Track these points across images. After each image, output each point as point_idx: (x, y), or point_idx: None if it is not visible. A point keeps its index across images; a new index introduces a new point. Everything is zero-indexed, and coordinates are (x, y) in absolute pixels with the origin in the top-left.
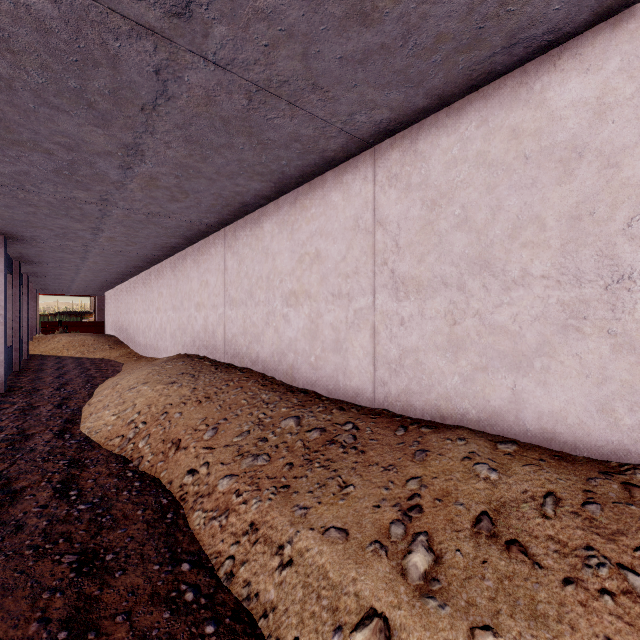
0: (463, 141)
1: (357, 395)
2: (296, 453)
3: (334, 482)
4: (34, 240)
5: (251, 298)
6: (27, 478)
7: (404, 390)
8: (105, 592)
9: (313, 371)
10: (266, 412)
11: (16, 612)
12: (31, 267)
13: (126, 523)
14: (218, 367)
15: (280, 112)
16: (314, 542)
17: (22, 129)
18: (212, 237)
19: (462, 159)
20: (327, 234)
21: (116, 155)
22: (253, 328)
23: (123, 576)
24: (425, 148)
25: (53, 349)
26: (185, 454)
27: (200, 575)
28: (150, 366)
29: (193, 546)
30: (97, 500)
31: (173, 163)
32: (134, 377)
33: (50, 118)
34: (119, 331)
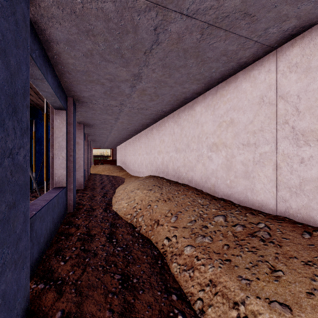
0: None
1: (262, 206)
2: (229, 239)
3: (264, 265)
4: (93, 125)
5: (188, 147)
6: (95, 229)
7: (304, 206)
8: (136, 302)
9: (228, 189)
10: (203, 210)
11: (99, 301)
12: (91, 137)
13: (139, 262)
14: (170, 183)
15: (218, 38)
16: (263, 309)
17: (94, 74)
18: (166, 118)
19: None
20: (238, 109)
21: (129, 80)
22: (189, 163)
23: (143, 294)
24: None
25: (98, 171)
26: (162, 228)
27: (183, 305)
28: (138, 180)
29: (175, 284)
30: (124, 246)
31: (154, 80)
32: (132, 186)
33: (105, 67)
34: (122, 164)
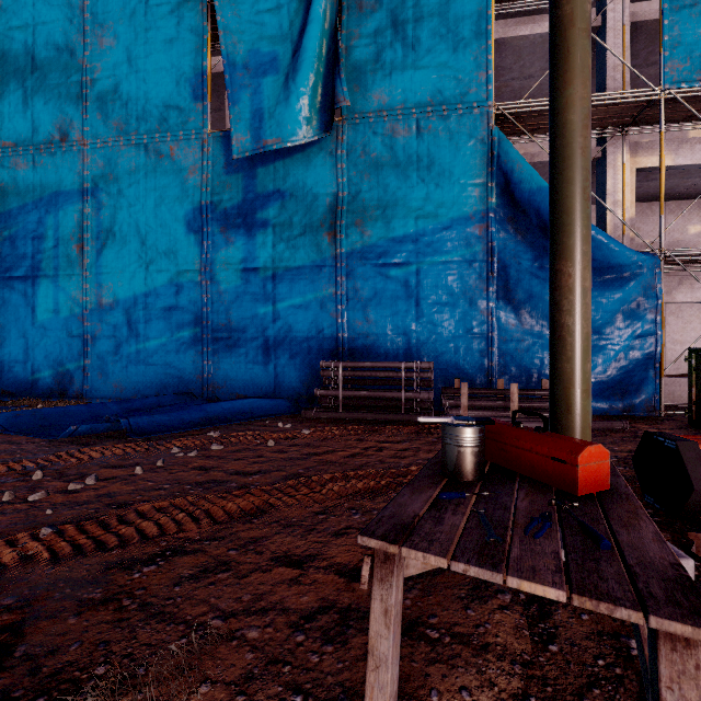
0: (693, 311)
1: None
2: None
3: None
4: None
5: None
6: None
7: (676, 368)
8: None
9: None
10: None
11: None
12: None
13: None
14: None
15: None
16: None
17: None
18: None
19: (693, 315)
20: None
21: None
22: None
23: None
24: (683, 309)
25: None
26: None
27: None
28: None
29: None
30: None
31: None
32: None
33: None
34: None
